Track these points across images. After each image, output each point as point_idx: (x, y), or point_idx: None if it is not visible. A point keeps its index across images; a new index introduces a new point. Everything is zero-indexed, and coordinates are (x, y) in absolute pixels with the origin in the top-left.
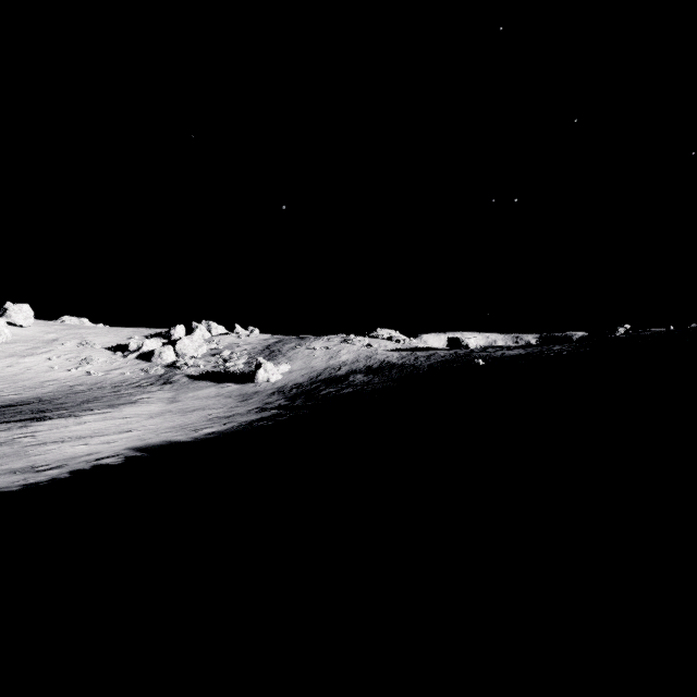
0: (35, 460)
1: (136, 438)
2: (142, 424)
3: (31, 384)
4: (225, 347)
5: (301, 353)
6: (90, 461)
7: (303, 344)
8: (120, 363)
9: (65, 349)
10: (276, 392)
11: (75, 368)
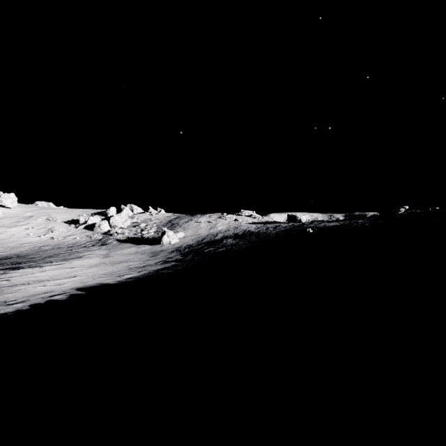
0: (7, 296)
1: (79, 281)
2: (84, 271)
3: (13, 245)
4: (142, 221)
5: (191, 225)
6: (45, 297)
7: (193, 219)
8: (73, 231)
9: (37, 222)
10: (174, 250)
11: (43, 235)
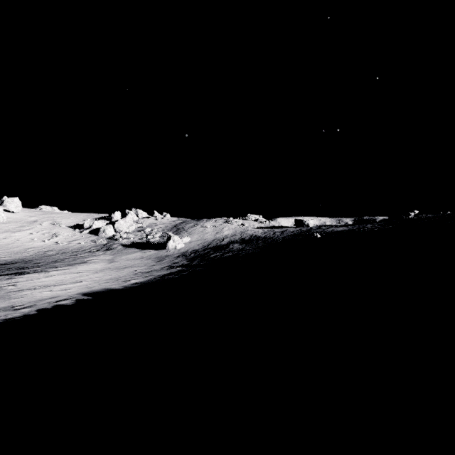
0: (14, 301)
1: (85, 286)
2: (89, 277)
3: (18, 250)
4: (147, 226)
5: (197, 230)
6: (52, 302)
7: (199, 224)
8: (78, 236)
9: (42, 227)
10: (180, 255)
11: (48, 240)
